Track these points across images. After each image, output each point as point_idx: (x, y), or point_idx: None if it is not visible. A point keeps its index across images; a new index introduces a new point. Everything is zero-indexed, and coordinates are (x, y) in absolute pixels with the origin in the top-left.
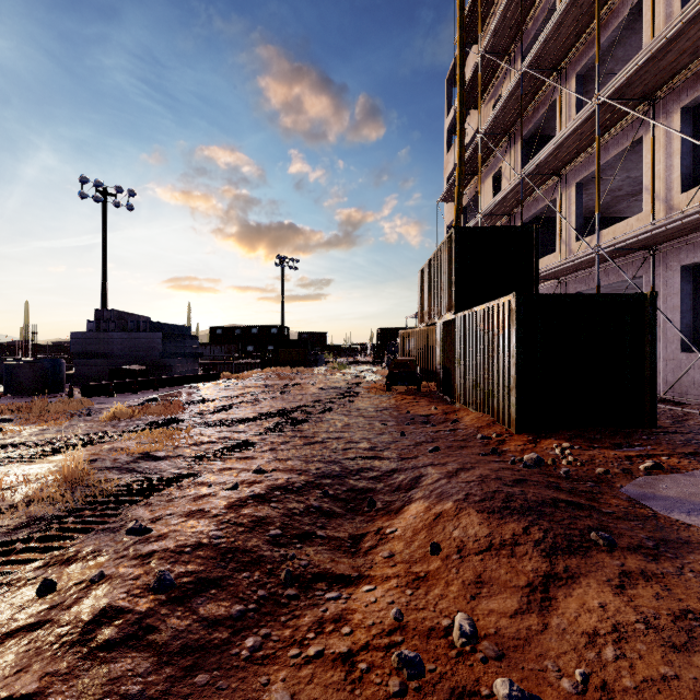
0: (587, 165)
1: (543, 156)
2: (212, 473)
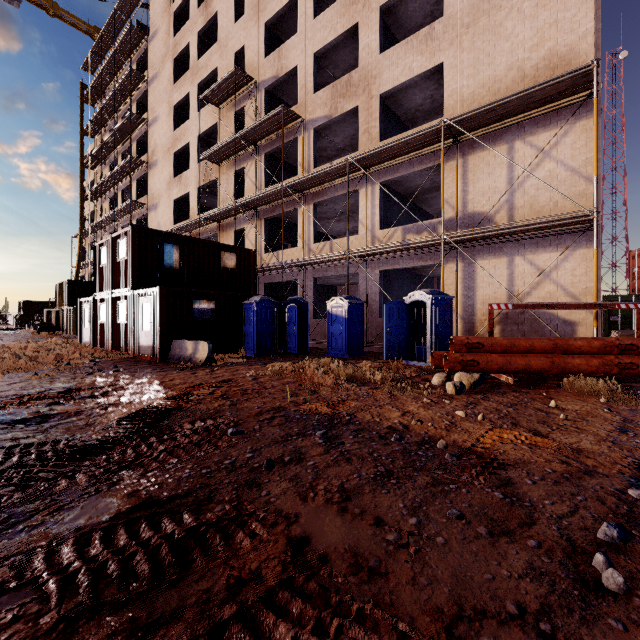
0: None
1: None
2: None
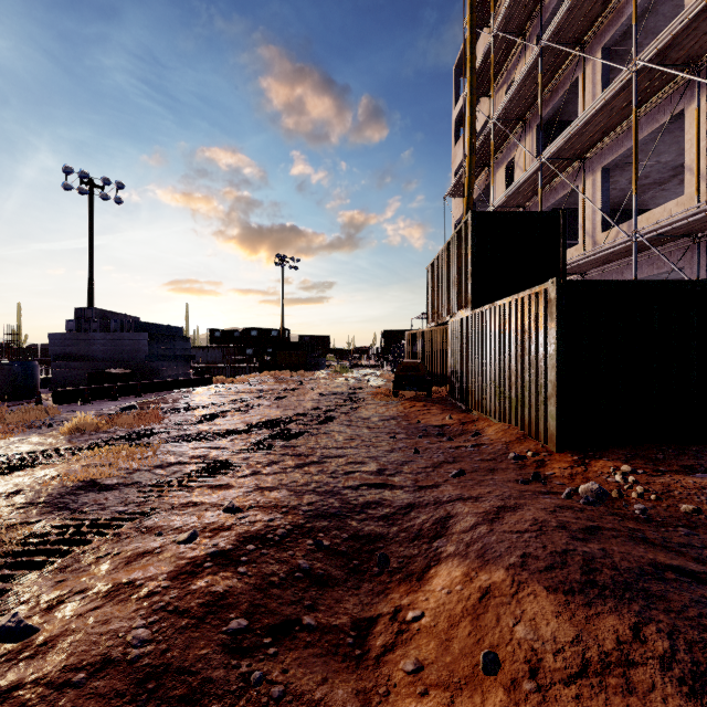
0: (615, 147)
1: (566, 137)
2: (170, 510)
